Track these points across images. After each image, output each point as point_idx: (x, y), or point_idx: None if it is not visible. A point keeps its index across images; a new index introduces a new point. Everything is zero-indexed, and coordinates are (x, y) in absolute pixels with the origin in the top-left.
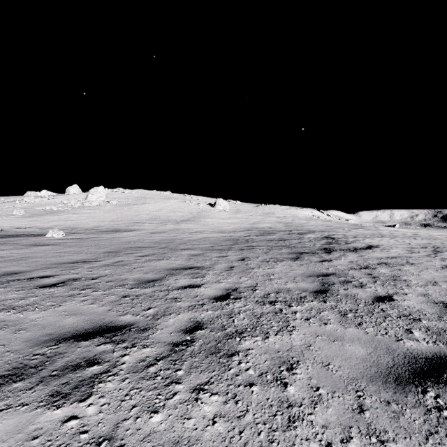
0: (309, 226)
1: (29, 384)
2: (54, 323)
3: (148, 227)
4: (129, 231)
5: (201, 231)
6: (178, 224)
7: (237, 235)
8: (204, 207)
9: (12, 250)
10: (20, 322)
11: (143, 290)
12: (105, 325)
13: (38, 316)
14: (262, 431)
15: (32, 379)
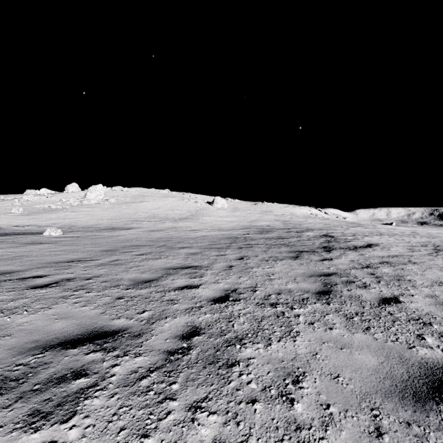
0: (307, 224)
1: (7, 401)
2: (42, 328)
3: (146, 225)
4: (127, 229)
5: (199, 229)
6: (176, 222)
7: (235, 233)
8: (203, 205)
9: (7, 248)
10: (6, 327)
11: (138, 291)
12: (96, 330)
13: (26, 320)
14: None
15: (11, 395)
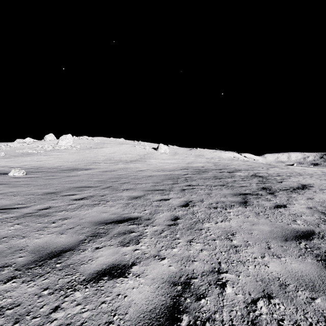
0: (234, 165)
1: None
2: None
3: (102, 166)
4: (85, 170)
5: (146, 170)
6: (127, 164)
7: (176, 173)
8: (150, 150)
9: None
10: None
11: (21, 289)
12: None
13: None
14: None
15: None
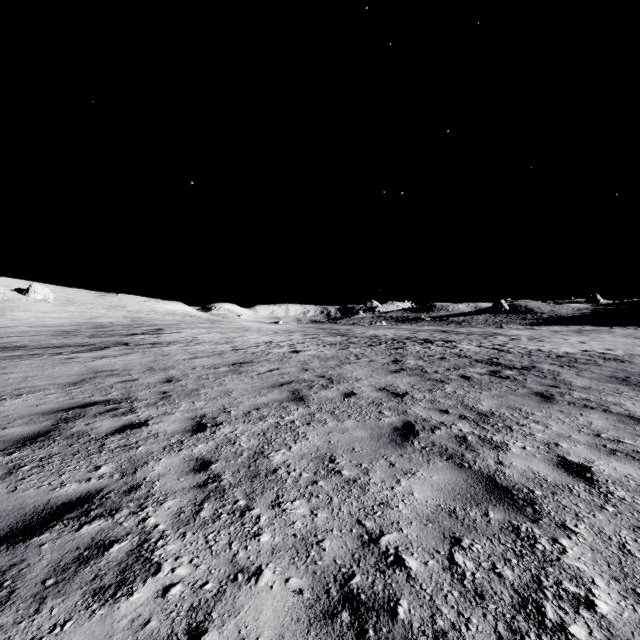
0: (159, 321)
1: None
2: None
3: None
4: None
5: (14, 326)
6: None
7: (65, 328)
8: (8, 295)
9: None
10: None
11: (6, 345)
12: (3, 348)
13: None
14: (64, 349)
15: None
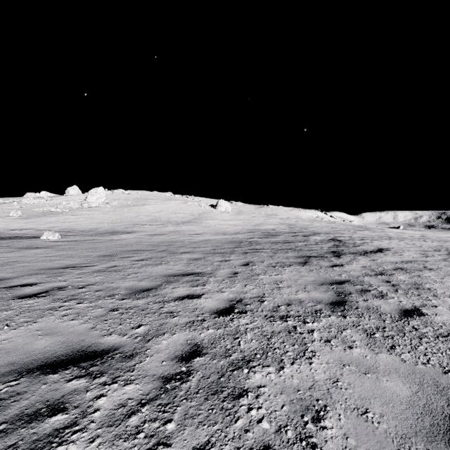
0: (314, 228)
1: None
2: (21, 347)
3: (148, 229)
4: (128, 233)
5: (202, 233)
6: (179, 226)
7: (239, 237)
8: (206, 209)
9: (1, 253)
10: None
11: (135, 302)
12: (83, 349)
13: (5, 337)
14: None
15: None
